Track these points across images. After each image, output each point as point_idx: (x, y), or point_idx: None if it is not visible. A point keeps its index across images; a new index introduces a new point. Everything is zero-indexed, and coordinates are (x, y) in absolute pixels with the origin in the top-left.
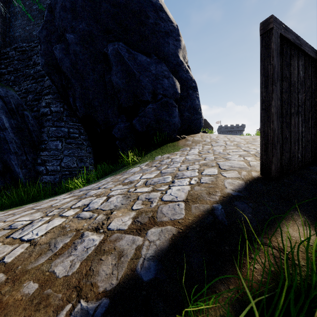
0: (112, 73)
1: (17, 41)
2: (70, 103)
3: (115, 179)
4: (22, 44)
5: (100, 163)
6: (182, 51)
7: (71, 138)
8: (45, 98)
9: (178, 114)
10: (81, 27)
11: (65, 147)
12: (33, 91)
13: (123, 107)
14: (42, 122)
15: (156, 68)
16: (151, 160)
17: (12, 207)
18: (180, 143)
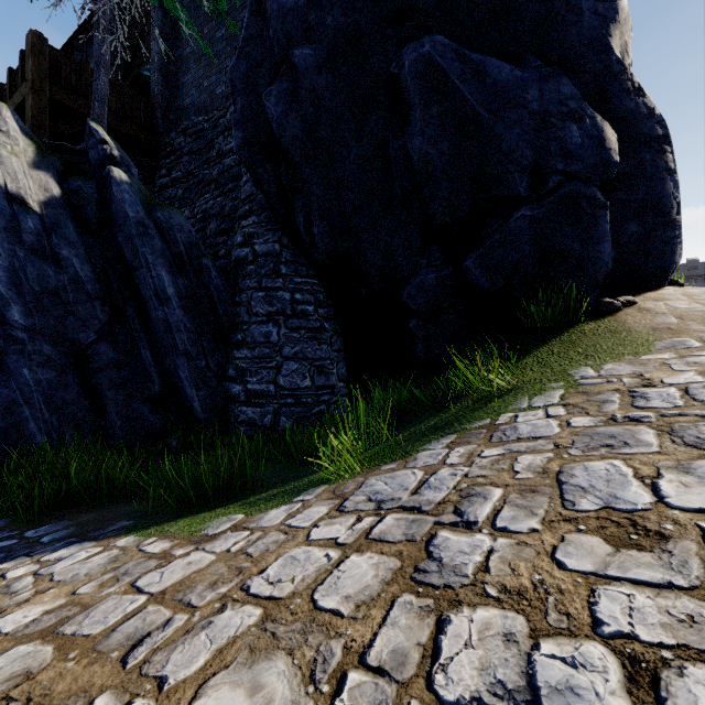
0: (410, 129)
1: (188, 116)
2: (294, 231)
3: (486, 464)
4: (196, 120)
5: (382, 384)
6: (620, 32)
7: (298, 317)
8: (242, 226)
9: (609, 231)
10: (330, 21)
11: (285, 338)
12: (217, 214)
13: (438, 225)
14: (236, 281)
15: (543, 94)
16: (568, 386)
17: (180, 507)
18: (630, 322)
